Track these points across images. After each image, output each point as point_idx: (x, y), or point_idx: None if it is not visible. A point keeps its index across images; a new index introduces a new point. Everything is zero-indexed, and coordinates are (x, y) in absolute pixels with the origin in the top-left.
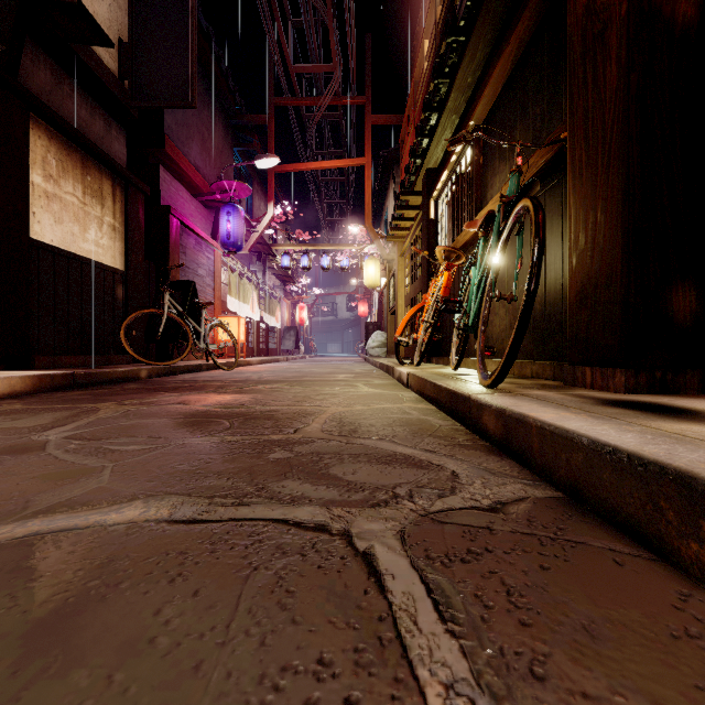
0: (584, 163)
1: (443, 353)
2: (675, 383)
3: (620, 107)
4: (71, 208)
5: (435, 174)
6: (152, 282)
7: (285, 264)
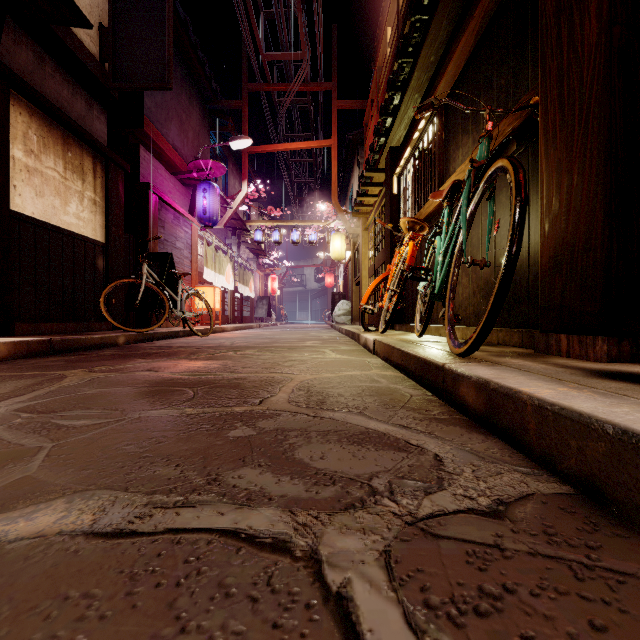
0: (558, 125)
1: (405, 320)
2: None
3: (601, 62)
4: (52, 182)
5: (398, 152)
6: (132, 254)
7: (258, 239)
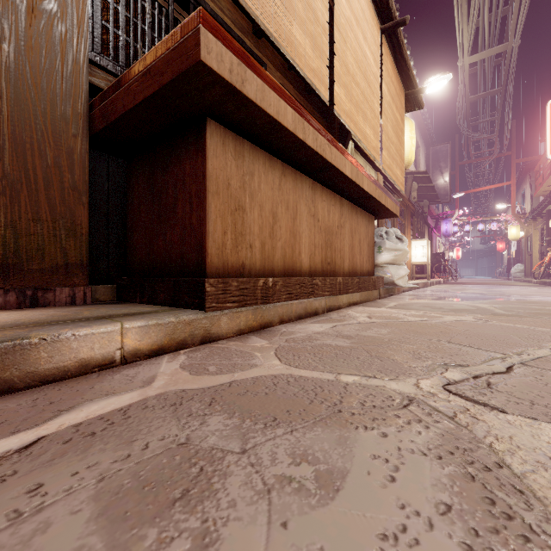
0: None
1: None
2: None
3: None
4: None
5: None
6: None
7: (455, 231)
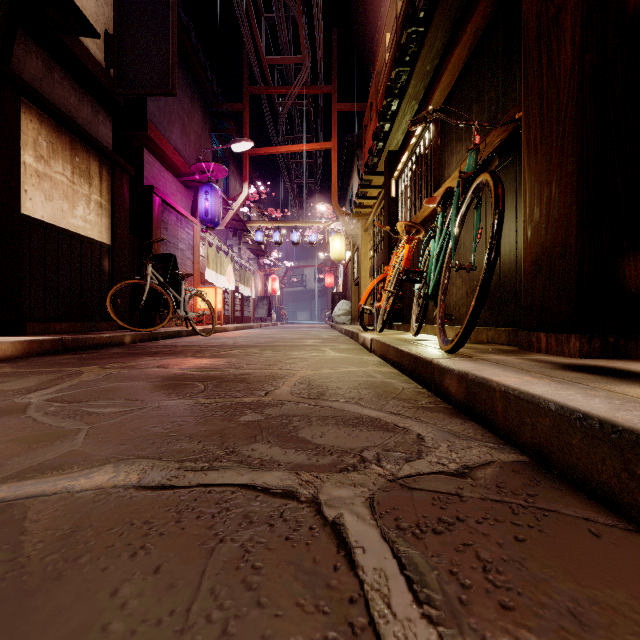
0: (539, 140)
1: (403, 320)
2: (627, 348)
3: (575, 86)
4: (60, 187)
5: (396, 156)
6: (136, 255)
7: (259, 240)
